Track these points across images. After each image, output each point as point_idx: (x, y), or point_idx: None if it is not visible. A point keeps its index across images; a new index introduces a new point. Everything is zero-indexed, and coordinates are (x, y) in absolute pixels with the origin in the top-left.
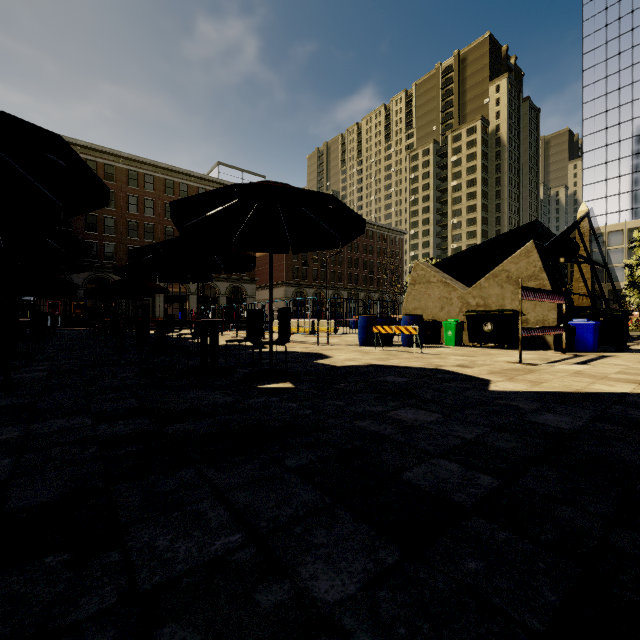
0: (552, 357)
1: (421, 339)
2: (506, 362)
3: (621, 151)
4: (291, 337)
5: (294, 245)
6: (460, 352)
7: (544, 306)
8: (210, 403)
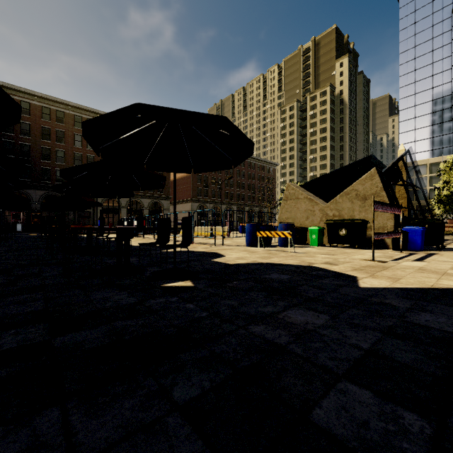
0: (393, 255)
1: (293, 241)
2: (362, 260)
3: (425, 110)
4: (195, 239)
5: (195, 166)
6: (323, 251)
7: (384, 216)
8: (113, 305)
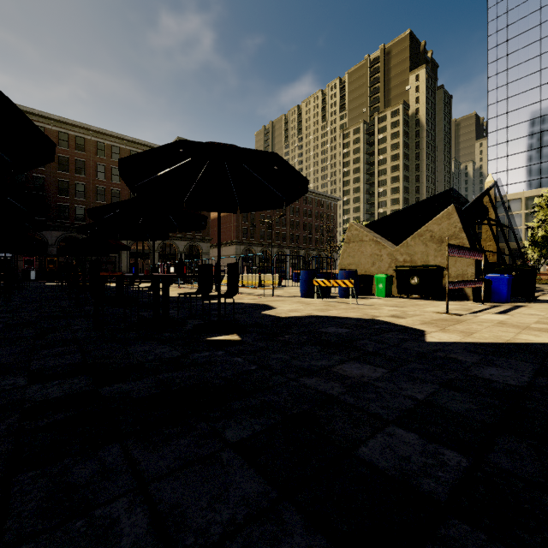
0: (473, 307)
1: (356, 291)
2: (434, 312)
3: (519, 132)
4: (240, 289)
5: (242, 205)
6: (391, 303)
7: (463, 262)
8: (155, 358)
